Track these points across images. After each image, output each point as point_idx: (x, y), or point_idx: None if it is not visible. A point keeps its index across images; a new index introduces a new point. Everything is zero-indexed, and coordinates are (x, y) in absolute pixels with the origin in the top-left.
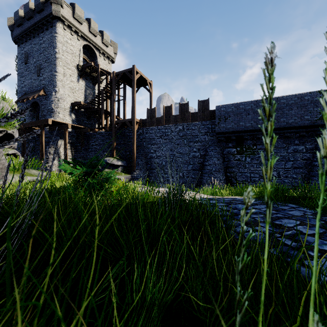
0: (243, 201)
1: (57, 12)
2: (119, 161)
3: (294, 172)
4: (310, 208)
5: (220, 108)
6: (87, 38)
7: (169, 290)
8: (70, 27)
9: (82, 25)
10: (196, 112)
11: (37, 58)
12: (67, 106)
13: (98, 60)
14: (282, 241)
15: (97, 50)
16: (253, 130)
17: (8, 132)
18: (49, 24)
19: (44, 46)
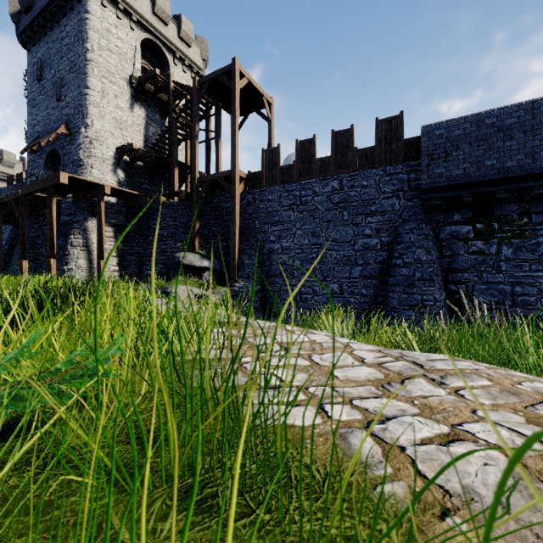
0: None
1: None
2: (205, 260)
3: None
4: None
5: (434, 130)
6: (149, 26)
7: None
8: (115, 2)
9: (138, 1)
10: (372, 147)
11: (56, 67)
12: (109, 154)
13: (172, 71)
14: None
15: (169, 52)
16: (523, 176)
17: None
18: None
19: (68, 41)
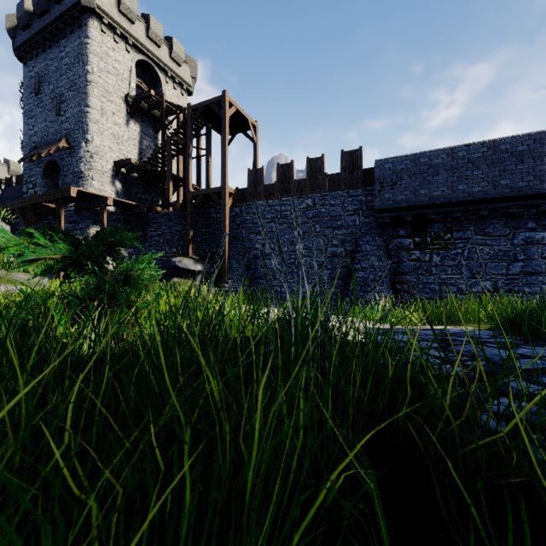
0: (473, 337)
1: None
2: (199, 264)
3: (526, 282)
4: None
5: (384, 164)
6: (144, 48)
7: None
8: (112, 28)
9: (134, 26)
10: (339, 173)
11: (55, 84)
12: (108, 167)
13: (164, 89)
14: None
15: (161, 71)
16: (446, 203)
17: None
18: (75, 23)
19: (68, 61)
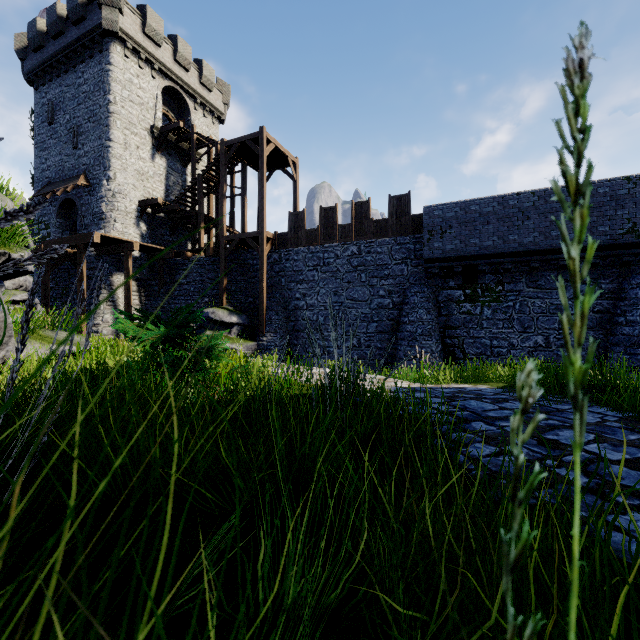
0: (479, 394)
1: (113, 22)
2: (234, 316)
3: None
4: (615, 408)
5: (433, 211)
6: (171, 73)
7: (334, 582)
8: (137, 52)
9: (160, 49)
10: (386, 219)
11: (72, 113)
12: (132, 207)
13: (193, 117)
14: (568, 477)
15: (190, 97)
16: (496, 254)
17: (13, 257)
18: (96, 47)
19: (87, 89)
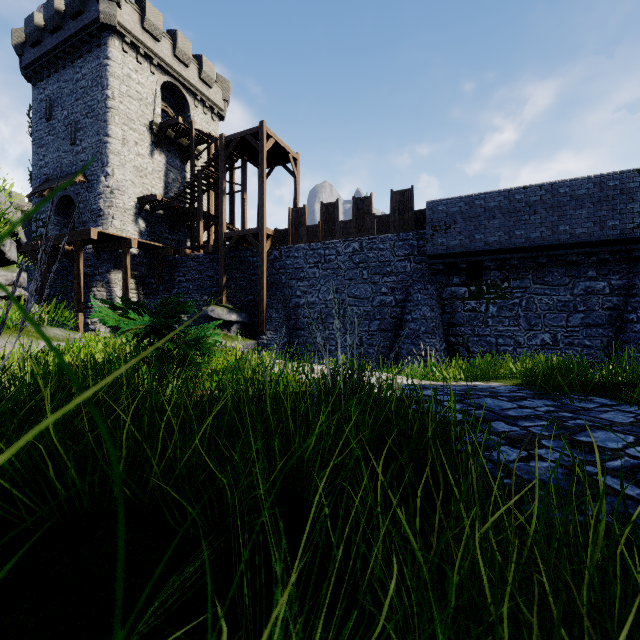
0: (493, 392)
1: (111, 16)
2: (233, 314)
3: (586, 334)
4: None
5: (437, 206)
6: (170, 68)
7: None
8: (135, 47)
9: (159, 44)
10: (388, 215)
11: (69, 109)
12: (130, 204)
13: (192, 114)
14: None
15: (189, 93)
16: (502, 250)
17: None
18: (94, 41)
19: (84, 84)
